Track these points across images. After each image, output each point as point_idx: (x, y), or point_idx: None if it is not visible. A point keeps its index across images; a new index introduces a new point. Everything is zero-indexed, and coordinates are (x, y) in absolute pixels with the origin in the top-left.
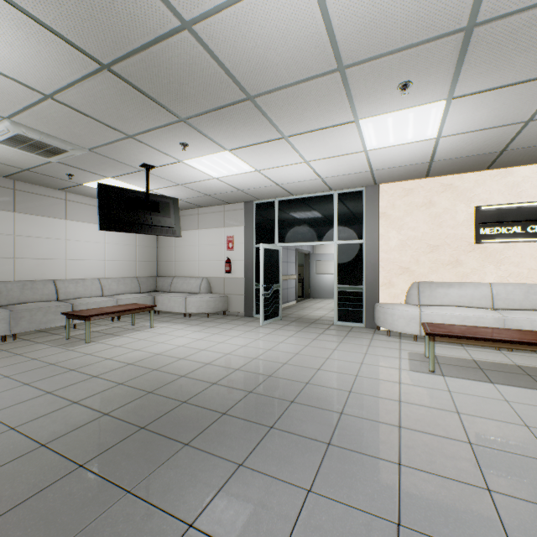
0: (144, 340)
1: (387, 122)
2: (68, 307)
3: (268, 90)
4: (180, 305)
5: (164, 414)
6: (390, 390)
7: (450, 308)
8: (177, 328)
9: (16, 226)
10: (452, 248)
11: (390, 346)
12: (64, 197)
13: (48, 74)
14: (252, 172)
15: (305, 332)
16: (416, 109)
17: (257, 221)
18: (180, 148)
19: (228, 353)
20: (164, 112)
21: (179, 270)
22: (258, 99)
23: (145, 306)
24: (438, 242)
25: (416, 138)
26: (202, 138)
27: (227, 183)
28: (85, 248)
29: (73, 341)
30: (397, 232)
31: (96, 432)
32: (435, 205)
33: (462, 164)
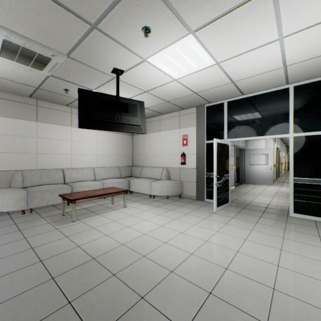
0: (116, 222)
1: None
2: (68, 189)
3: None
4: (147, 188)
5: None
6: None
7: None
8: (143, 209)
9: (38, 131)
10: None
11: None
12: (70, 111)
13: None
14: (211, 66)
15: (265, 225)
16: None
17: (207, 121)
18: (143, 39)
19: (192, 253)
20: None
21: (147, 162)
22: None
23: (119, 191)
24: None
25: None
26: (165, 14)
27: (185, 85)
28: (84, 146)
29: (64, 218)
30: None
31: None
32: None
33: None
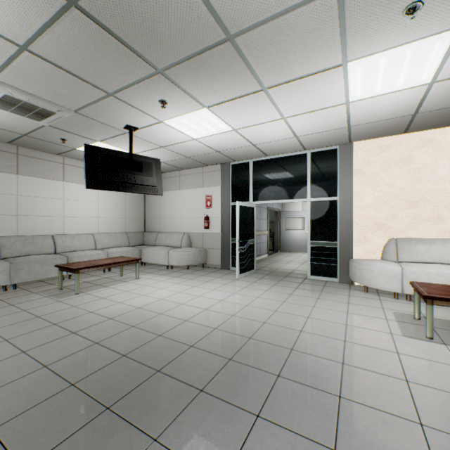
0: (128, 292)
1: (378, 65)
2: (63, 259)
3: (250, 25)
4: (164, 258)
5: (135, 388)
6: (390, 363)
7: (434, 265)
8: (159, 280)
9: (19, 187)
10: (433, 204)
11: (371, 304)
12: (62, 161)
13: (15, 16)
14: (229, 131)
15: (281, 286)
16: (417, 44)
17: (233, 181)
18: (160, 107)
19: (206, 308)
20: (140, 63)
21: (163, 226)
22: (239, 39)
23: (131, 259)
24: (417, 198)
25: (406, 85)
26: (180, 94)
27: (206, 144)
28: (80, 207)
29: (64, 292)
30: (372, 189)
31: (54, 412)
32: (413, 160)
33: (448, 115)
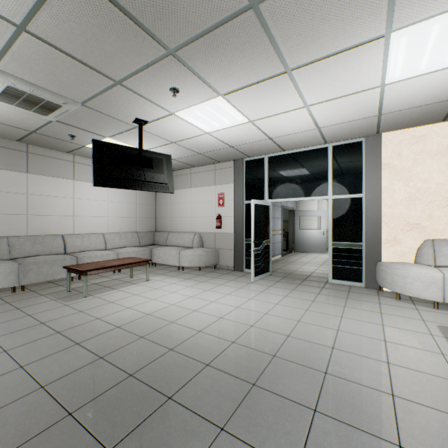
0: (138, 295)
1: (429, 34)
2: (72, 260)
3: None
4: (174, 259)
5: (142, 423)
6: None
7: None
8: (170, 282)
9: (29, 186)
10: None
11: (408, 314)
12: (72, 159)
13: None
14: (245, 124)
15: (300, 291)
16: None
17: (246, 178)
18: (171, 96)
19: (221, 317)
20: (149, 42)
21: (174, 226)
22: (264, 5)
23: (141, 260)
24: None
25: None
26: (193, 80)
27: (219, 138)
28: (90, 206)
29: (72, 295)
30: (404, 185)
31: None
32: None
33: None
